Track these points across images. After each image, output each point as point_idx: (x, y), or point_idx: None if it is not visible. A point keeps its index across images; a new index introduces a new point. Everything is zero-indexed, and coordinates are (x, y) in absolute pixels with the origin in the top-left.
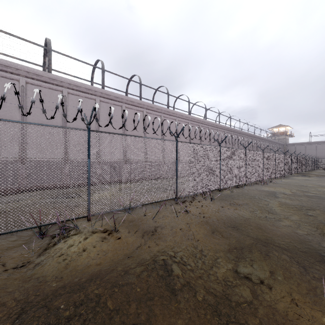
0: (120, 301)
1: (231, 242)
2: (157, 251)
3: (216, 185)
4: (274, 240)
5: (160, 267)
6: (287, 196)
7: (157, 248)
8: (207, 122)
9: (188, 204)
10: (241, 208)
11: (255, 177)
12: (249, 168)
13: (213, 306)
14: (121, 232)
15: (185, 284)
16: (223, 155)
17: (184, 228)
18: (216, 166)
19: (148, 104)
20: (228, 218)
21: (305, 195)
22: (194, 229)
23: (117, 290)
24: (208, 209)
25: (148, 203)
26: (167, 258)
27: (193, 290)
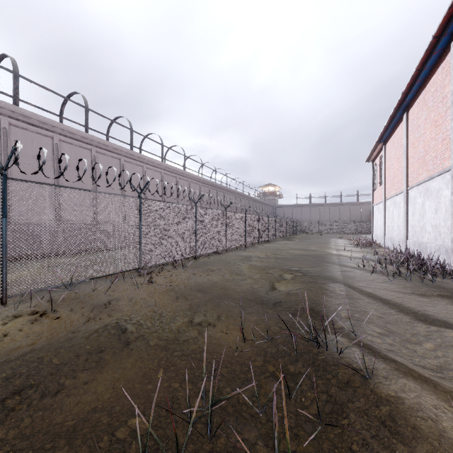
0: (68, 357)
1: (193, 302)
2: (110, 321)
3: (191, 252)
4: (232, 296)
5: (113, 328)
6: (260, 259)
7: (110, 318)
8: (187, 174)
9: (155, 275)
10: (213, 274)
11: (237, 242)
12: (230, 232)
13: (163, 346)
14: (60, 311)
15: (139, 336)
16: (200, 217)
17: (145, 297)
18: (191, 229)
19: (99, 141)
20: (196, 283)
21: (276, 257)
22: (157, 297)
23: (63, 350)
24: (177, 278)
25: (100, 277)
26: (122, 320)
27: (146, 340)
